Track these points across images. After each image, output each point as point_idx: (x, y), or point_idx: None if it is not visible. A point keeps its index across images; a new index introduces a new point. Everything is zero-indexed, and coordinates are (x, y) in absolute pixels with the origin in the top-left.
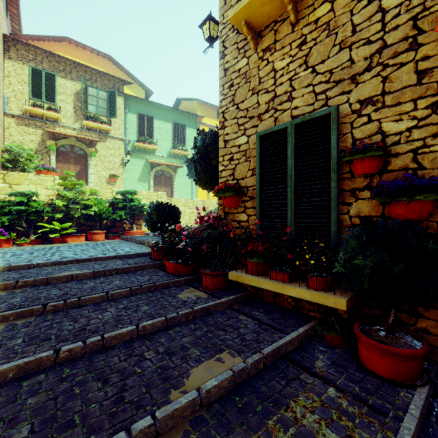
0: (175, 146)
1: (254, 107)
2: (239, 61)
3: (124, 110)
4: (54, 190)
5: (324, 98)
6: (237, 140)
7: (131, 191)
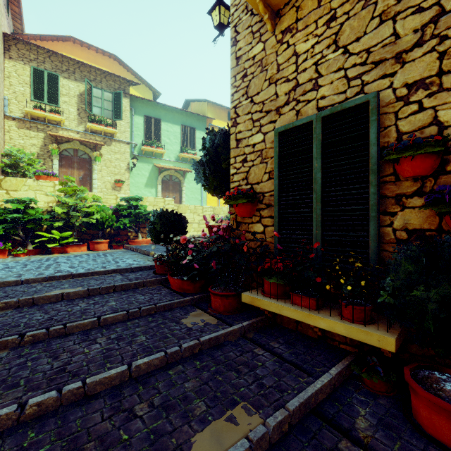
0: (184, 149)
1: (271, 100)
2: (253, 47)
3: (131, 112)
4: (54, 197)
5: (359, 84)
6: (252, 139)
7: (136, 198)
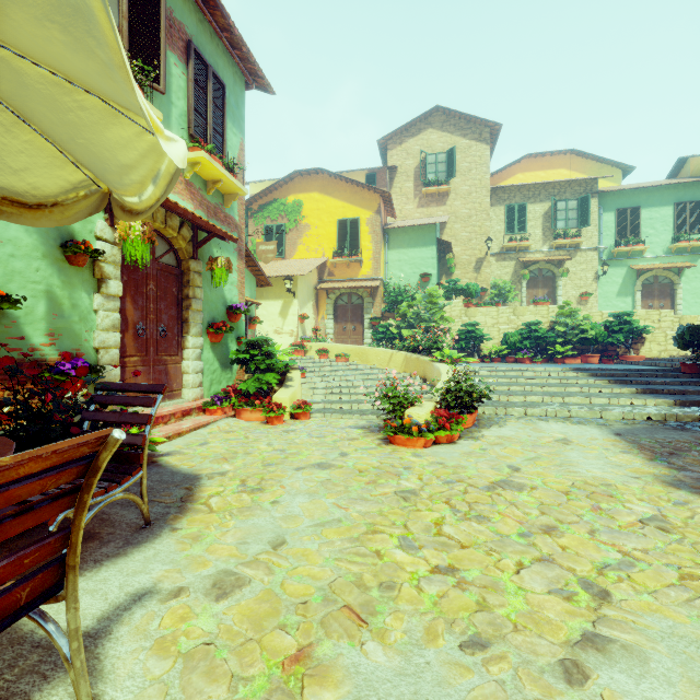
0: (679, 237)
1: None
2: None
3: (597, 212)
4: (548, 318)
5: None
6: None
7: (627, 313)
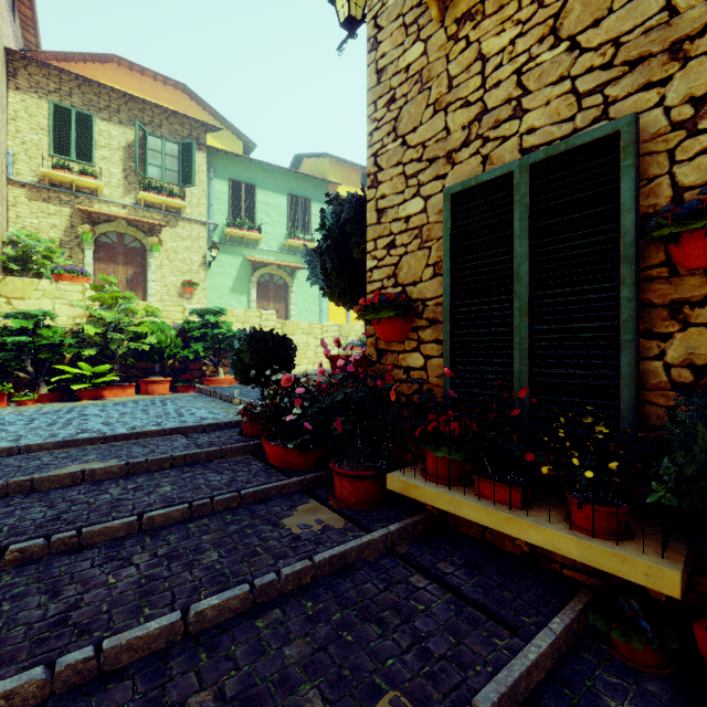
0: (292, 233)
1: (438, 139)
2: (406, 50)
3: (208, 174)
4: (84, 308)
5: (600, 103)
6: (404, 207)
7: (216, 310)
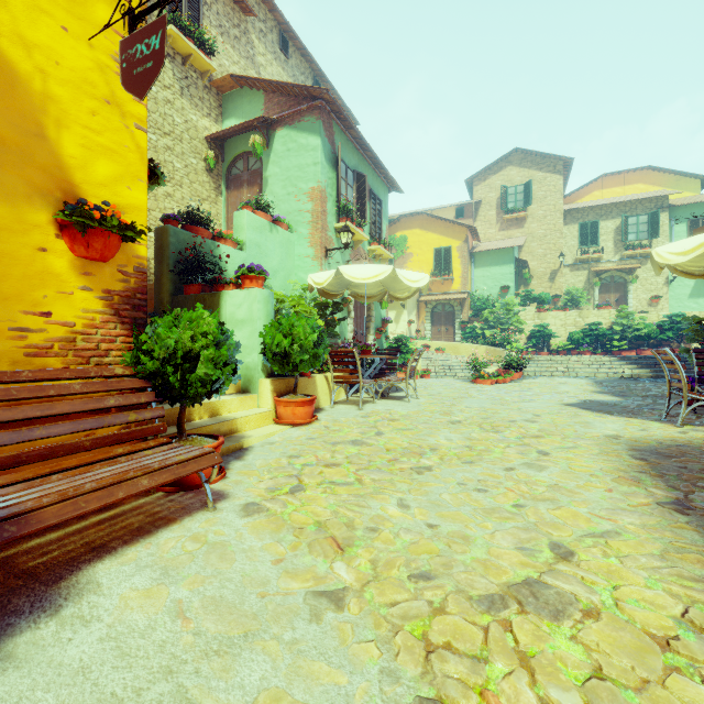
0: None
1: None
2: None
3: (669, 223)
4: (609, 319)
5: None
6: None
7: (678, 314)
